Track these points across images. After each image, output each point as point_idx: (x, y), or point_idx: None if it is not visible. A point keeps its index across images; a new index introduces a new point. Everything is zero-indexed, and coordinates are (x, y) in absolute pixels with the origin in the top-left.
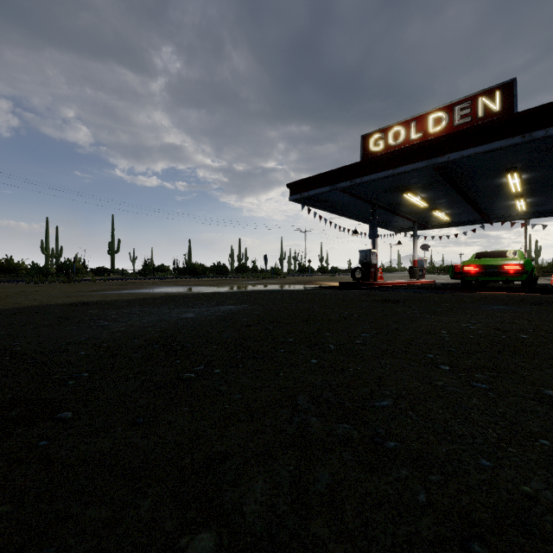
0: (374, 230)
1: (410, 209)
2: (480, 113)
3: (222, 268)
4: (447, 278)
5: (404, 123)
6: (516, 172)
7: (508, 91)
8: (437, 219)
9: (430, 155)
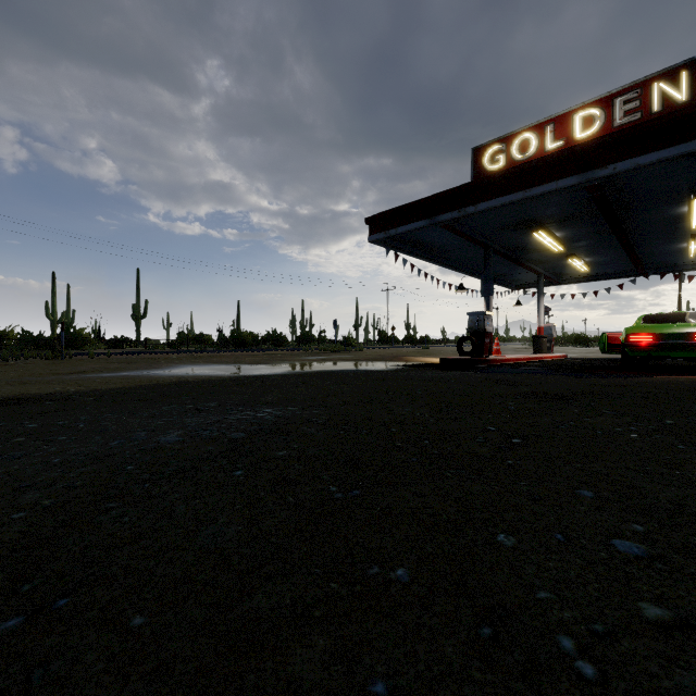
0: (488, 284)
1: (537, 256)
2: (656, 106)
3: (279, 337)
4: (578, 351)
5: (536, 127)
6: None
7: None
8: (571, 270)
9: (584, 167)
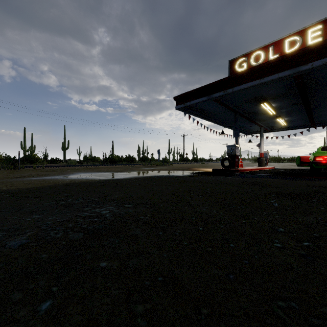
0: (237, 131)
1: (261, 117)
2: None
3: (131, 158)
4: (278, 165)
5: (264, 47)
6: None
7: None
8: (277, 124)
9: (294, 65)
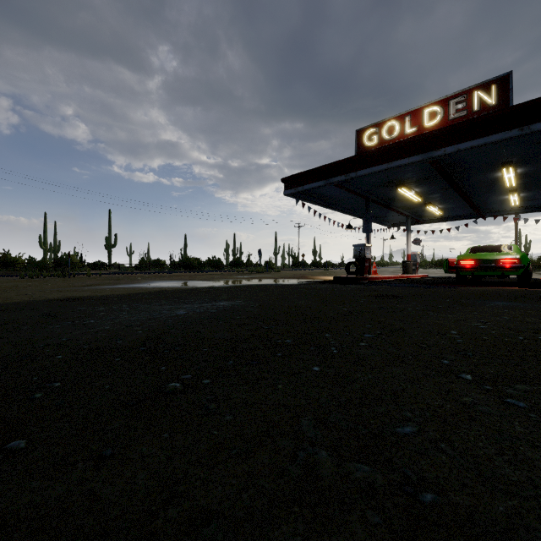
0: (368, 224)
1: (404, 204)
2: (476, 107)
3: (217, 262)
4: (439, 272)
5: (399, 117)
6: (511, 166)
7: (504, 84)
8: (430, 213)
9: (426, 149)
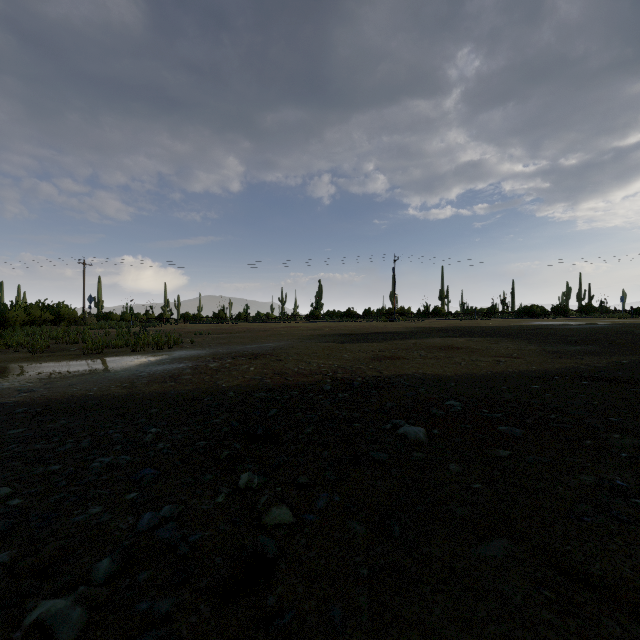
0: None
1: None
2: None
3: (562, 309)
4: None
5: None
6: None
7: None
8: None
9: None
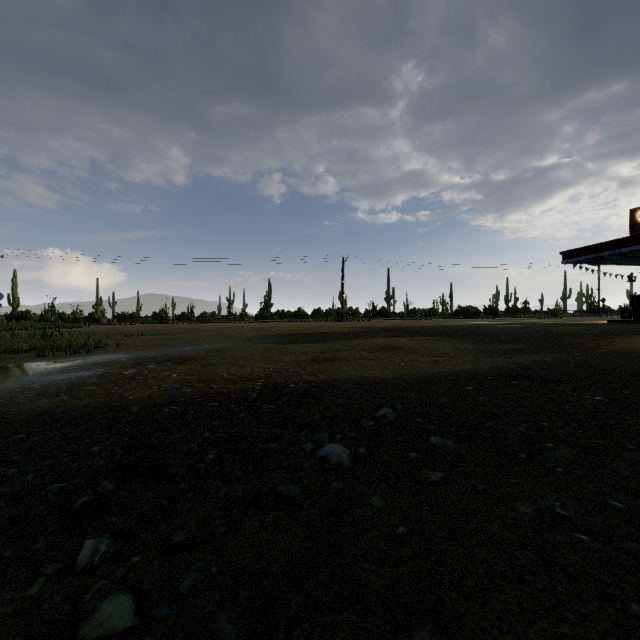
0: None
1: None
2: None
3: (493, 310)
4: None
5: None
6: None
7: None
8: None
9: None
